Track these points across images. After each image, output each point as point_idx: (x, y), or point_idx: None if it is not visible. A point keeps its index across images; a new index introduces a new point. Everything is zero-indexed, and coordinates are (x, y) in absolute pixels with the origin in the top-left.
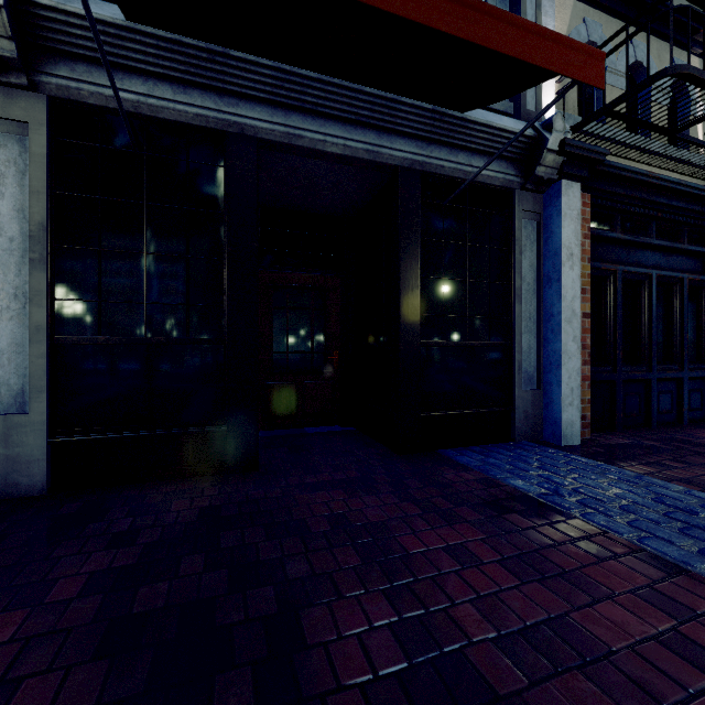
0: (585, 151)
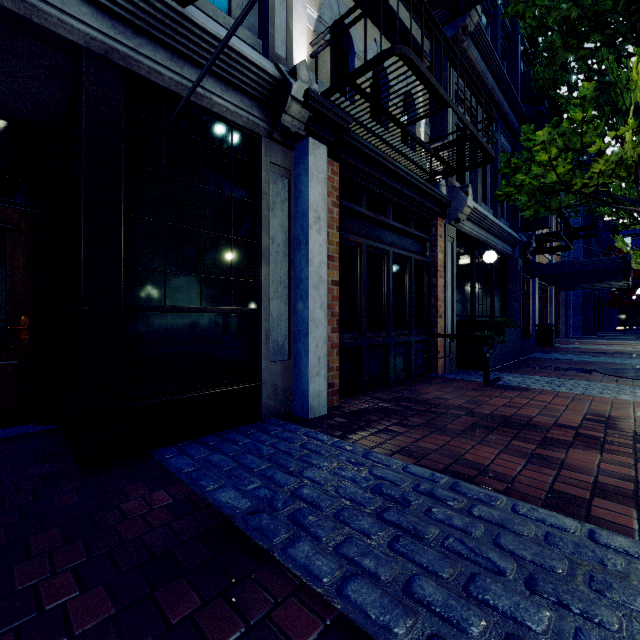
0: (330, 111)
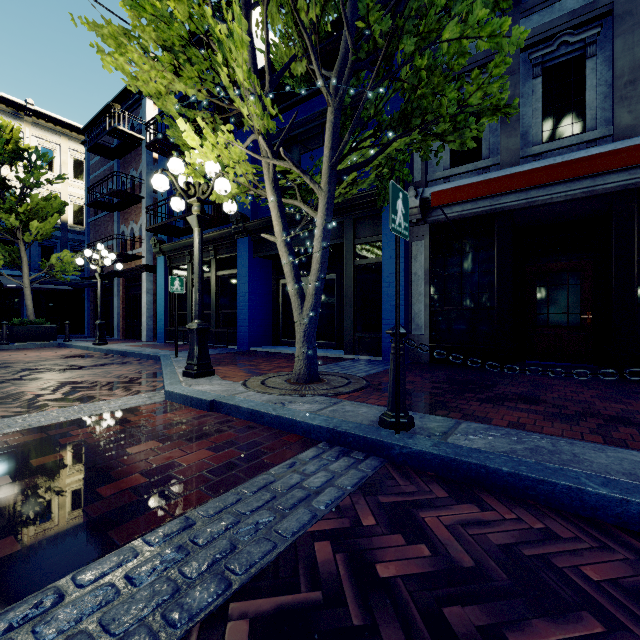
0: None
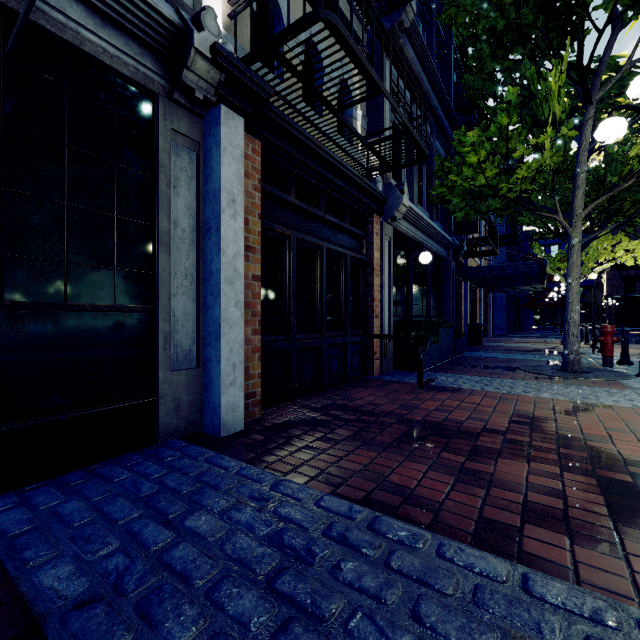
0: (245, 76)
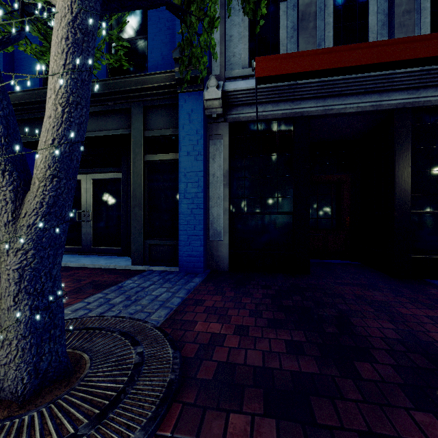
0: None
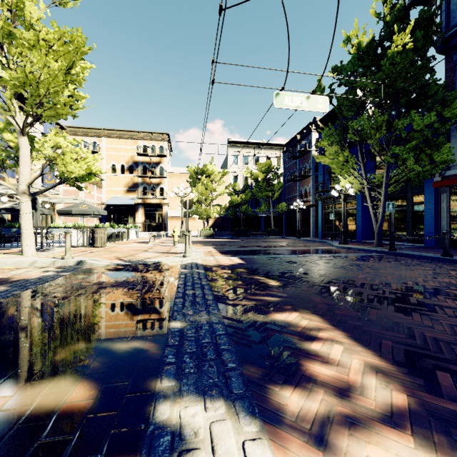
0: None
